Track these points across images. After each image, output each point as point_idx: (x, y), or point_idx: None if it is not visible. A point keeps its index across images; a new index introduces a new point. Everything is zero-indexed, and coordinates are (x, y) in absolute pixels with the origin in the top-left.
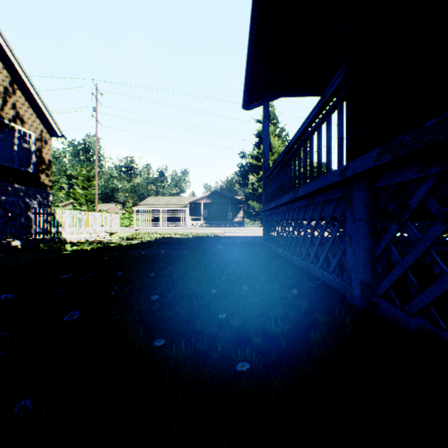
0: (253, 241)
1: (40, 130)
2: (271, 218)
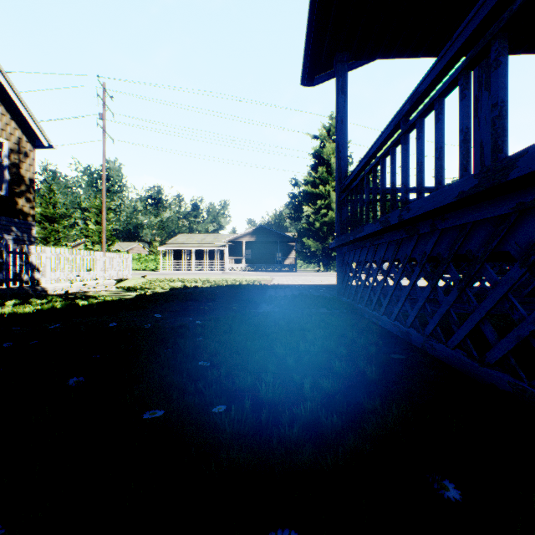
0: (318, 295)
1: (16, 137)
2: (354, 257)
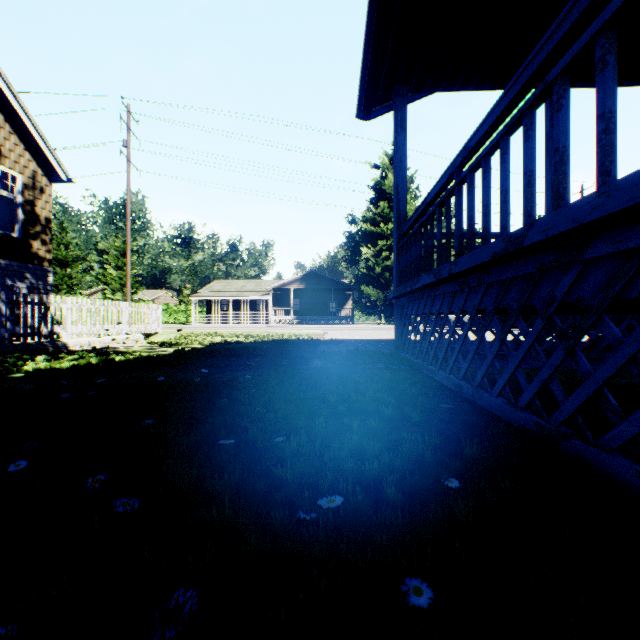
0: (376, 351)
1: (31, 170)
2: (413, 309)
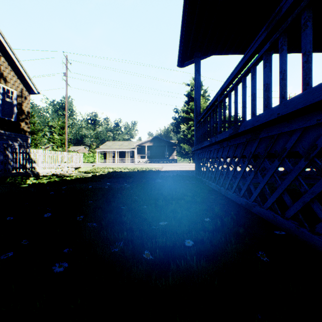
0: (186, 175)
1: (20, 88)
2: (202, 156)
